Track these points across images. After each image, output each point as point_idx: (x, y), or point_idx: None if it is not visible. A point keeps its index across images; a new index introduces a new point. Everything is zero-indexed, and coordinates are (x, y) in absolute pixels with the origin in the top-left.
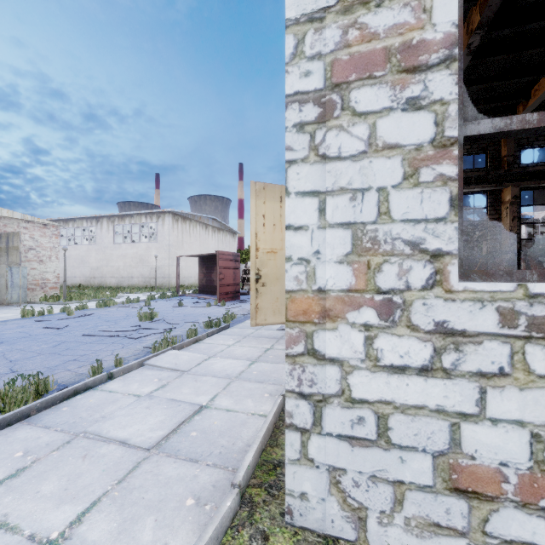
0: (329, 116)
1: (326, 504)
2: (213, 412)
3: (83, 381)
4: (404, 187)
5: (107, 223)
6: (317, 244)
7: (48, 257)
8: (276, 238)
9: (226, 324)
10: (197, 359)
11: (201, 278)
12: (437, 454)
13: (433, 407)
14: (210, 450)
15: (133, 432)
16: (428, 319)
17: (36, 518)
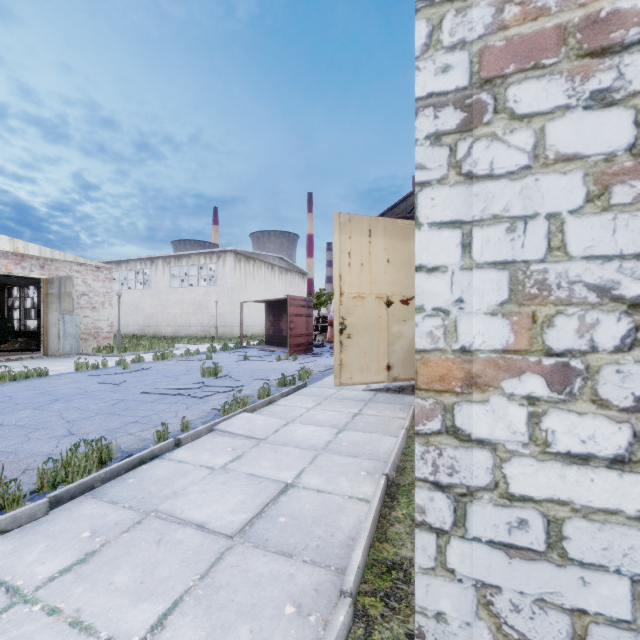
0: (477, 122)
1: (472, 630)
2: (301, 492)
3: (149, 449)
4: (588, 212)
5: (163, 265)
6: (459, 290)
7: (101, 304)
8: (364, 280)
9: (302, 383)
10: (273, 425)
11: (267, 327)
12: (638, 578)
13: (633, 513)
14: (305, 542)
15: (211, 513)
16: (625, 392)
17: (111, 617)
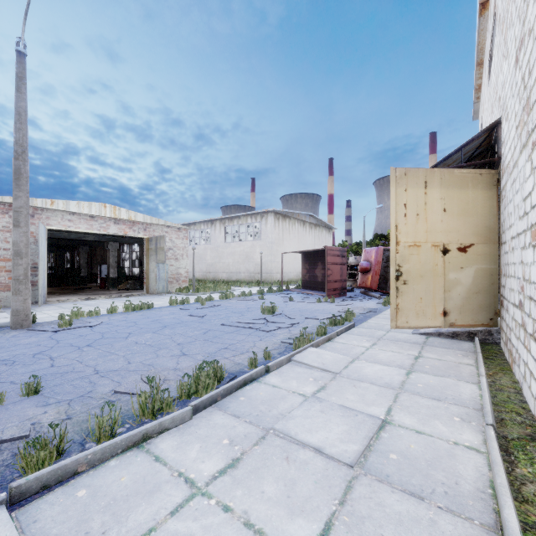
0: None
1: None
2: (400, 431)
3: (249, 373)
4: None
5: (219, 225)
6: None
7: (181, 255)
8: (419, 229)
9: (351, 323)
10: (341, 361)
11: (304, 274)
12: None
13: None
14: (430, 486)
15: (322, 439)
16: None
17: (276, 525)
